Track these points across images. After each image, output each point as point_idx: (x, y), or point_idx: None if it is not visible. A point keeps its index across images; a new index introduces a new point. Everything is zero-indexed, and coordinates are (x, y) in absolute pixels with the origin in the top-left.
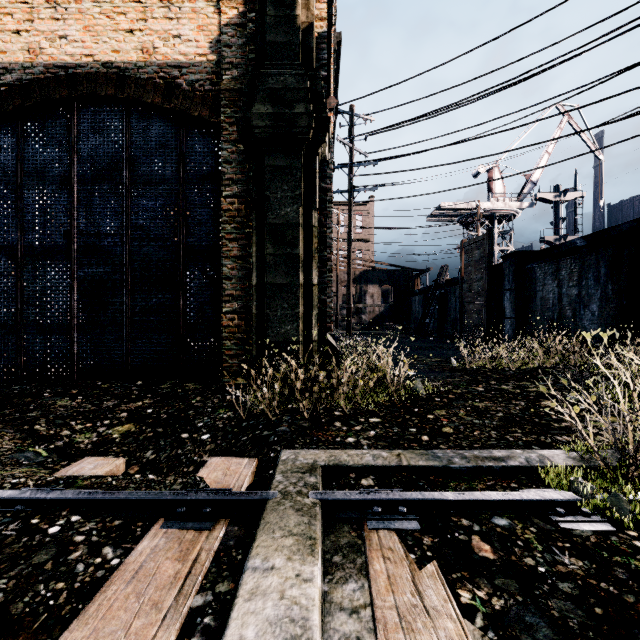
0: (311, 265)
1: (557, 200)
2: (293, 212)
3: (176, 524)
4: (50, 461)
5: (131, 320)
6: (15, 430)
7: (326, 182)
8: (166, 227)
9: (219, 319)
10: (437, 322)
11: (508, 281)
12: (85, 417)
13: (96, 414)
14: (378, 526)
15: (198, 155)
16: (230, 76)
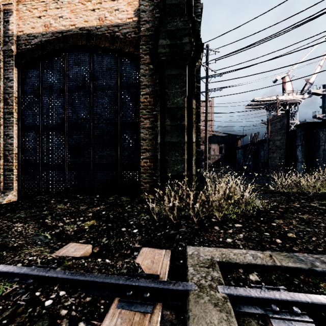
0: (191, 131)
1: (324, 93)
2: (181, 100)
3: (126, 305)
4: (52, 242)
5: (93, 163)
6: (35, 222)
7: (199, 83)
8: (111, 113)
9: (139, 162)
10: (252, 164)
11: (300, 140)
12: (70, 215)
13: (76, 213)
14: (282, 325)
15: (128, 73)
16: (145, 28)
